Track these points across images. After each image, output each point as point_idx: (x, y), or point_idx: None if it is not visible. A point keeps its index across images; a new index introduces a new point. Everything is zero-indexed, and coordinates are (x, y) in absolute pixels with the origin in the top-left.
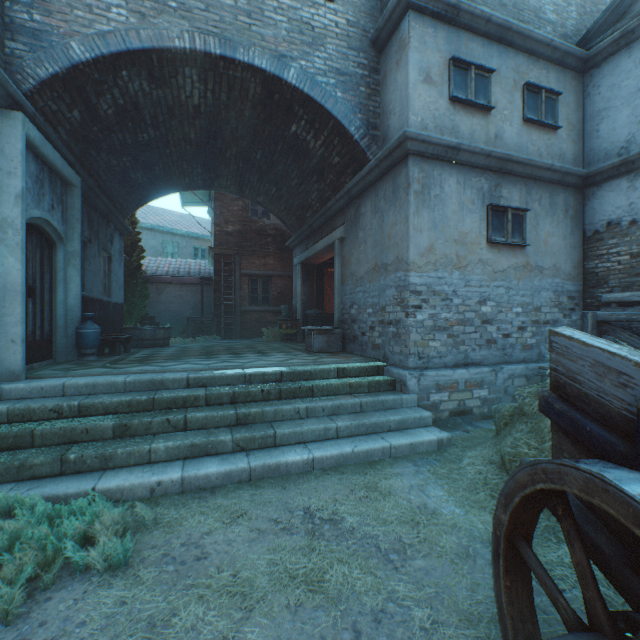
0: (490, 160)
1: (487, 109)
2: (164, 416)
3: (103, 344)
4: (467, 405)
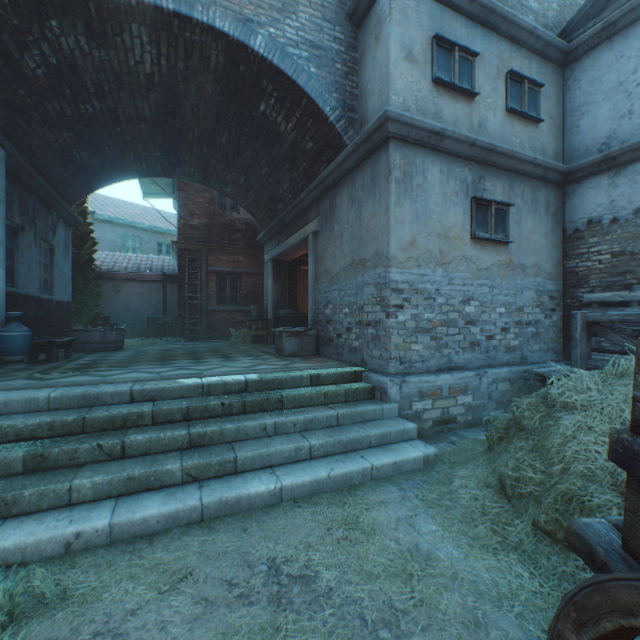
0: (474, 150)
1: (471, 95)
2: (95, 441)
3: (36, 349)
4: (451, 413)
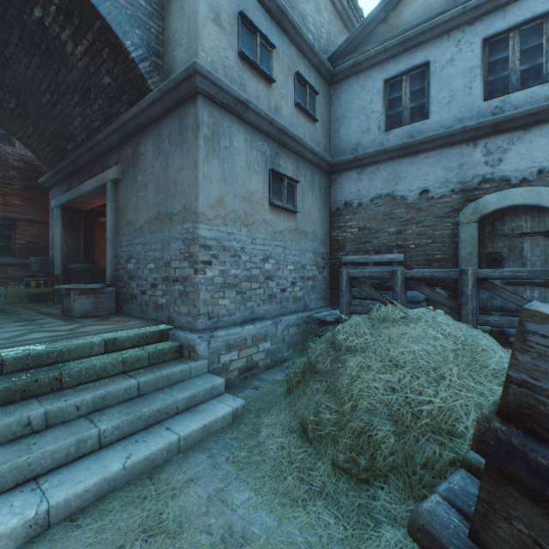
0: (272, 128)
1: (270, 80)
2: None
3: None
4: (254, 360)
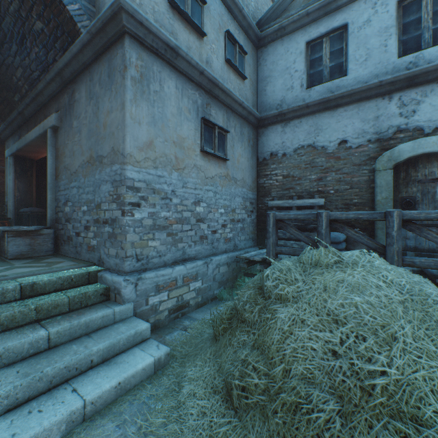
0: (203, 79)
1: (201, 33)
2: None
3: None
4: (185, 299)
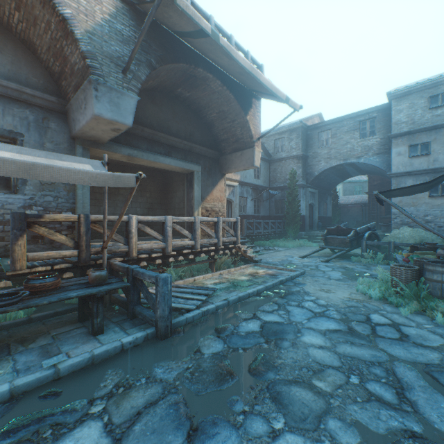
0: (427, 171)
1: (427, 154)
2: None
3: (322, 227)
4: None
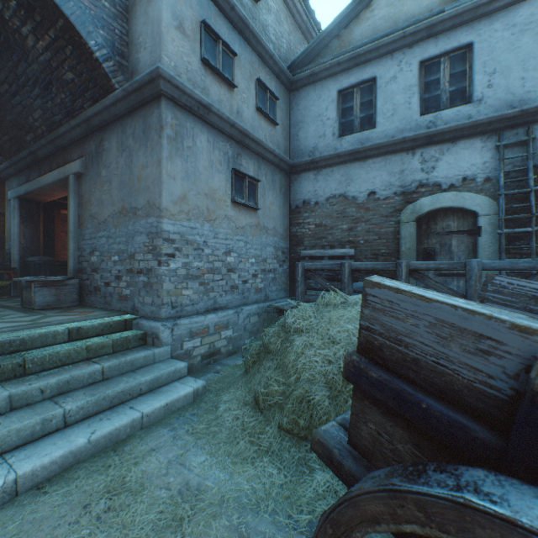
0: (234, 130)
1: (232, 85)
2: None
3: None
4: (217, 346)
